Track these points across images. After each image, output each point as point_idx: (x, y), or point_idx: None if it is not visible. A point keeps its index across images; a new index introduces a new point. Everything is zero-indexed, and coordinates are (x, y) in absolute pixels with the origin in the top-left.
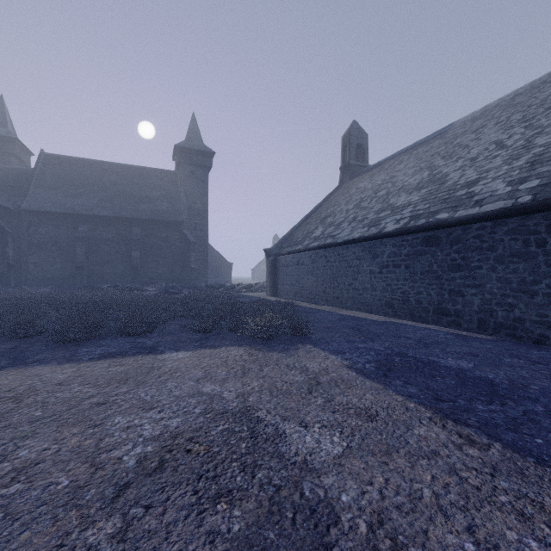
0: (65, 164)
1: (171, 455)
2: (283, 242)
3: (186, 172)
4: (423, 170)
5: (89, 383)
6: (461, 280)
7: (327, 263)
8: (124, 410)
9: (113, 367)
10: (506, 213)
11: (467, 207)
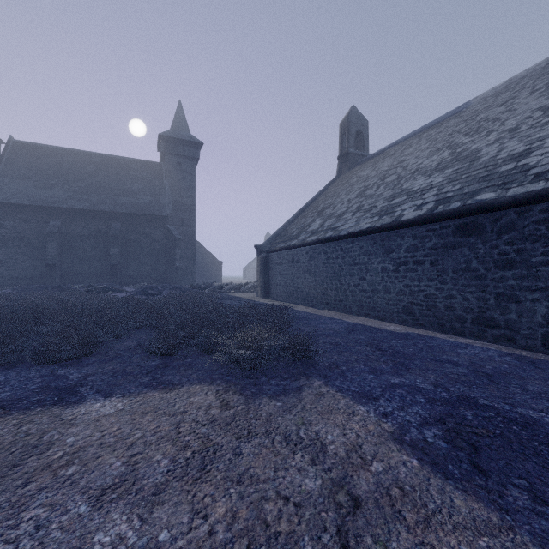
0: (36, 153)
1: None
2: (276, 237)
3: (171, 164)
4: (441, 150)
5: None
6: (515, 280)
7: (327, 259)
8: None
9: None
10: None
11: (524, 182)
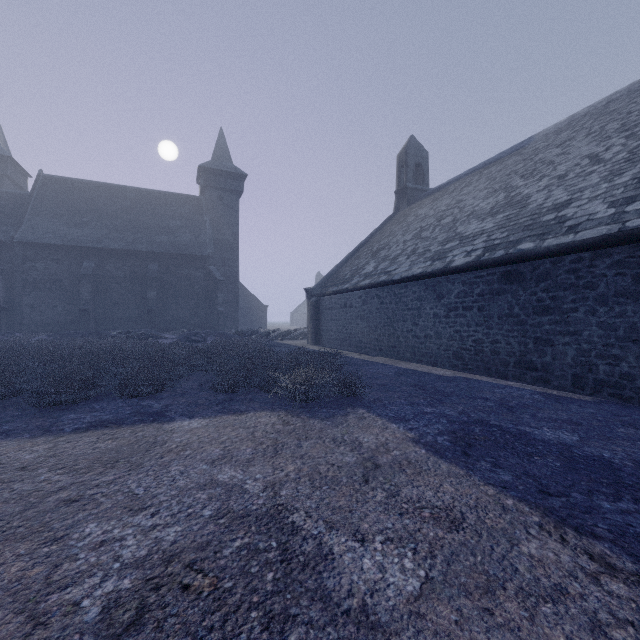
0: (67, 188)
1: (158, 597)
2: (328, 280)
3: (212, 198)
4: (497, 192)
5: (64, 467)
6: (550, 325)
7: (381, 304)
8: (102, 511)
9: (102, 441)
10: (611, 240)
11: (558, 234)
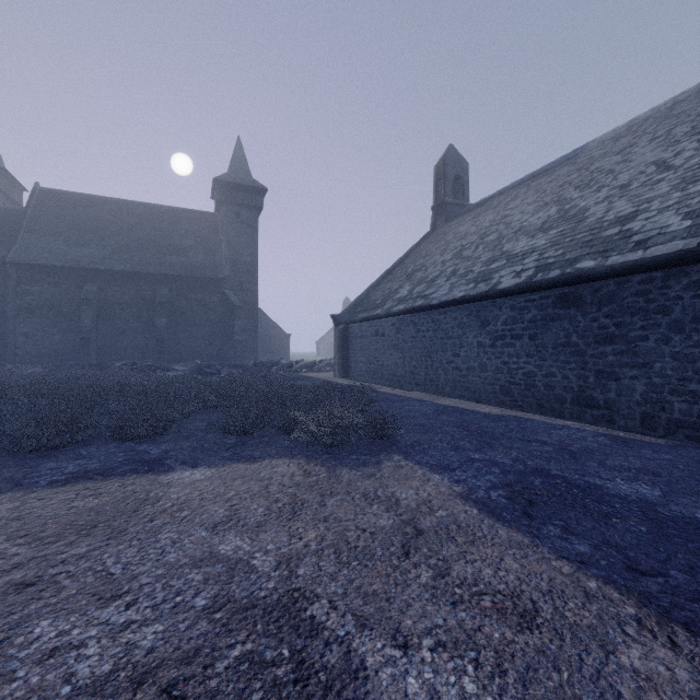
0: (67, 203)
1: None
2: (357, 305)
3: (229, 214)
4: (549, 206)
5: (27, 534)
6: (614, 356)
7: (417, 332)
8: (63, 601)
9: (81, 499)
10: (688, 257)
11: (624, 250)
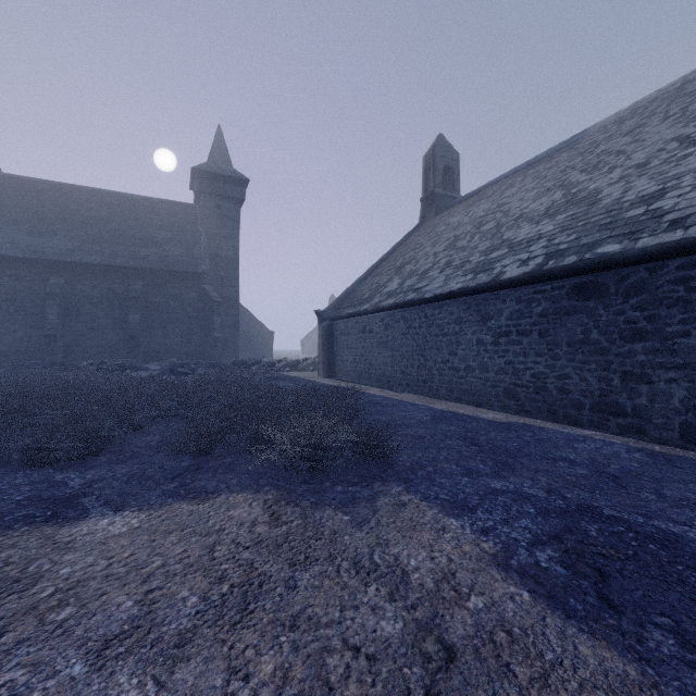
0: (32, 190)
1: None
2: (343, 301)
3: (208, 206)
4: (552, 191)
5: None
6: (645, 355)
7: (408, 329)
8: None
9: None
10: None
11: (657, 231)
